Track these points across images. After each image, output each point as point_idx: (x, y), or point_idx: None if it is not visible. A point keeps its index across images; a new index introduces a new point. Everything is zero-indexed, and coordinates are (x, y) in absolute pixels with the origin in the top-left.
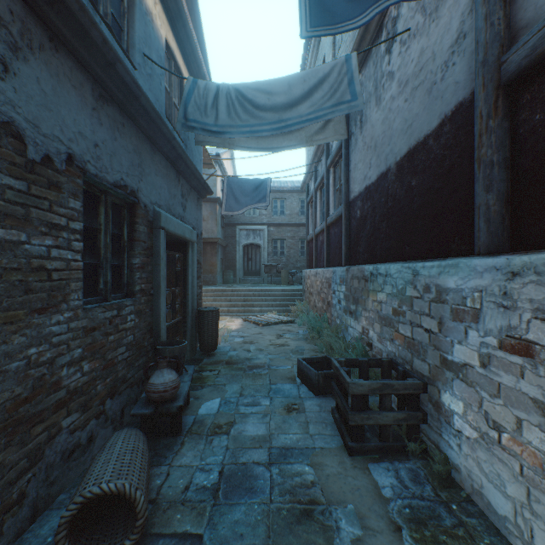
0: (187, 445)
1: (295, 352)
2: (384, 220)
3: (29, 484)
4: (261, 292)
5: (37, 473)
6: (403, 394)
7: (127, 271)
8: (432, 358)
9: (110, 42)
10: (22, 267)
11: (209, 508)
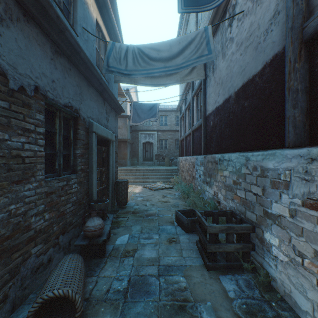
0: (108, 264)
1: (174, 206)
2: (227, 127)
3: (10, 289)
4: (153, 170)
5: (15, 282)
6: (239, 233)
7: (72, 157)
8: (258, 211)
9: (61, 18)
10: (5, 155)
11: (121, 304)
